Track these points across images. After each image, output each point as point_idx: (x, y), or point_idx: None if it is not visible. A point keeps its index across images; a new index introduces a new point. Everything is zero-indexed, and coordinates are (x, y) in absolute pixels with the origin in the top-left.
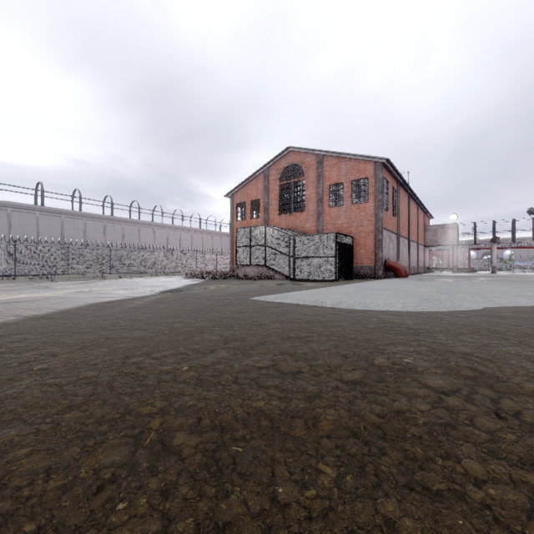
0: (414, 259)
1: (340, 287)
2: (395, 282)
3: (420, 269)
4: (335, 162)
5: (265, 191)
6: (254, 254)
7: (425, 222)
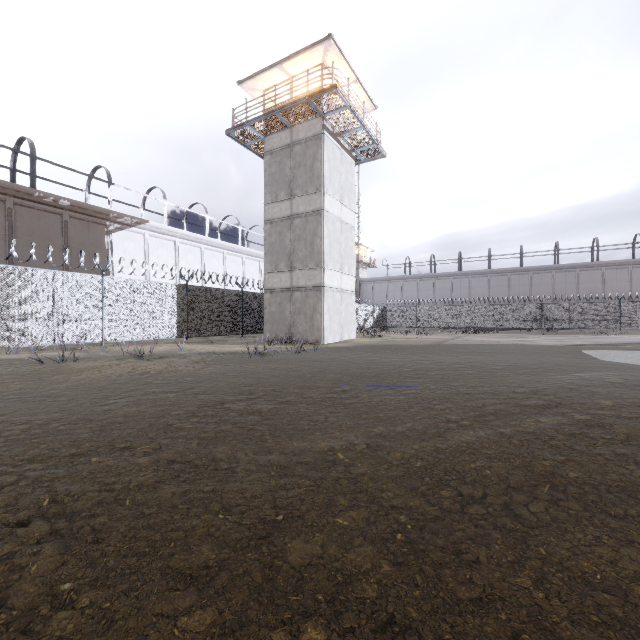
0: None
1: None
2: None
3: None
4: None
5: None
6: None
7: None
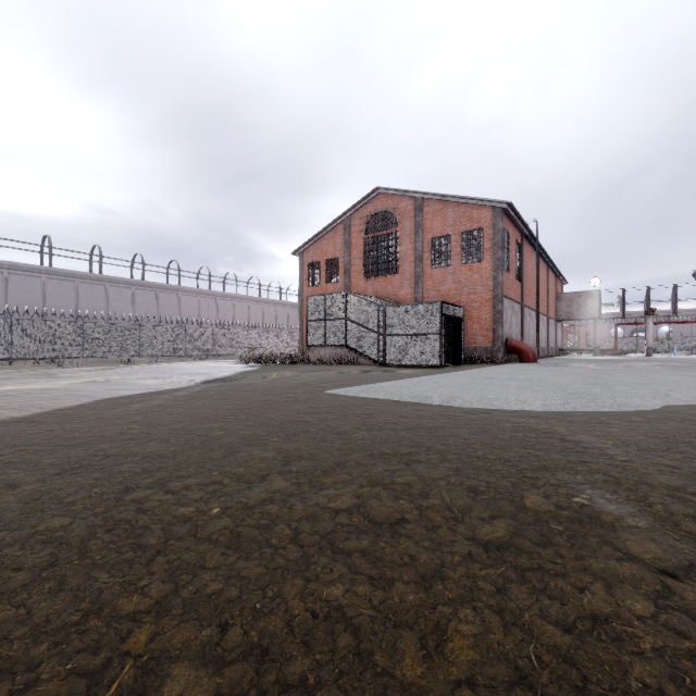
0: (543, 338)
1: (449, 375)
2: (521, 368)
3: (551, 350)
4: (438, 207)
5: (346, 247)
6: (330, 331)
7: (558, 288)
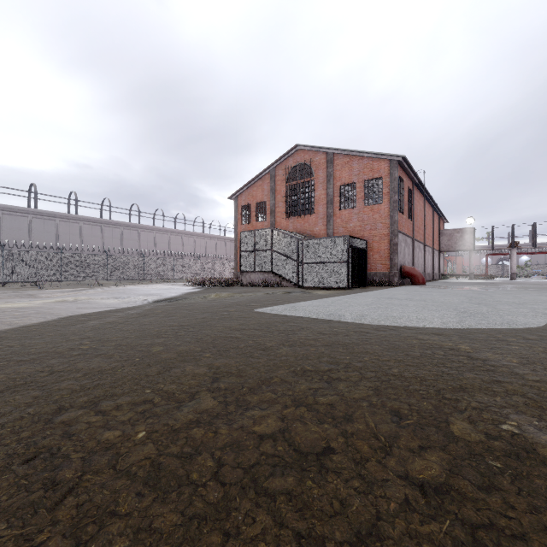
0: (429, 265)
1: (356, 296)
2: (414, 290)
3: (435, 275)
4: (346, 160)
5: (272, 192)
6: (259, 260)
7: (440, 226)
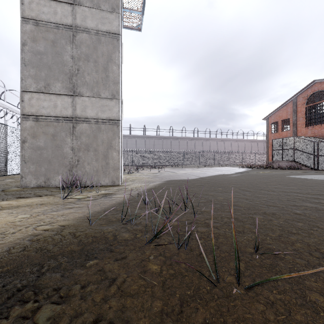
0: None
1: None
2: None
3: None
4: None
5: (293, 113)
6: (285, 154)
7: None
